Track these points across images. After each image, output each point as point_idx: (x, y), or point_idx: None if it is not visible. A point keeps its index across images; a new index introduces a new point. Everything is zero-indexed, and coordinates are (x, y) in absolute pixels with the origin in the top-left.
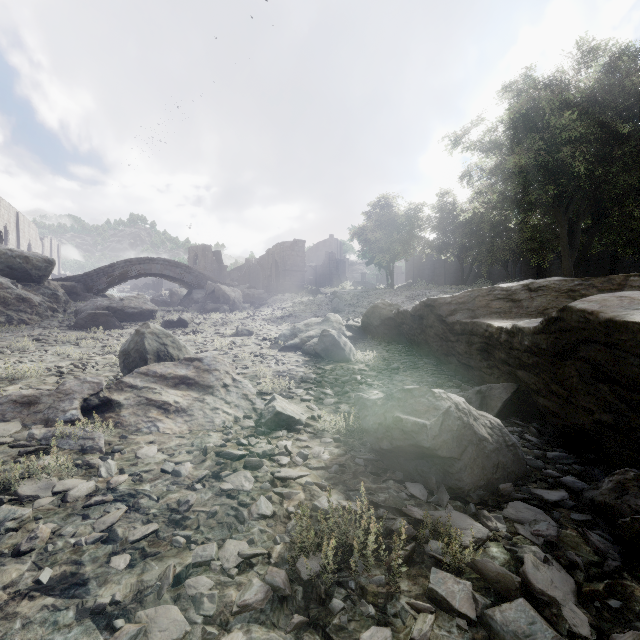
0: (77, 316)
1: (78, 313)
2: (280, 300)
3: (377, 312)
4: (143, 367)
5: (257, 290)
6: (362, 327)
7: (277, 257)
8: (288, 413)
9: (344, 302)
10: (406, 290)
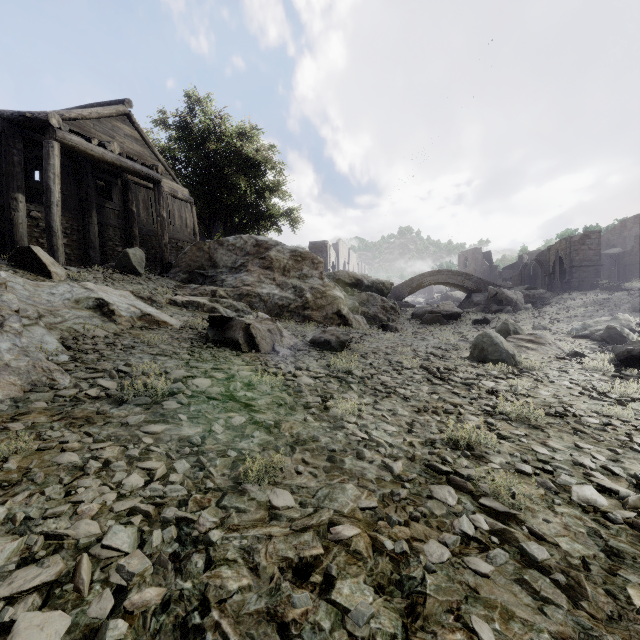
0: (413, 317)
1: (413, 315)
2: (566, 299)
3: None
4: (511, 336)
5: (537, 290)
6: None
7: (561, 254)
8: (581, 352)
9: None
10: None
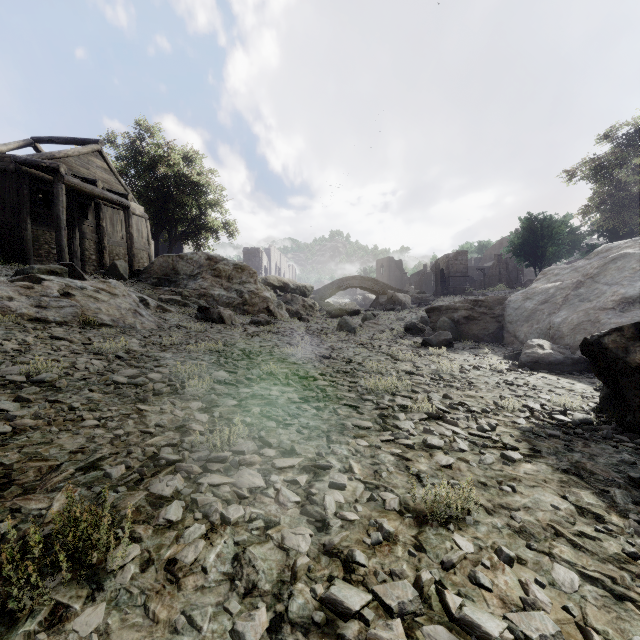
0: (327, 313)
1: (327, 312)
2: (441, 301)
3: None
4: (367, 321)
5: (424, 294)
6: None
7: (443, 266)
8: (394, 328)
9: None
10: None
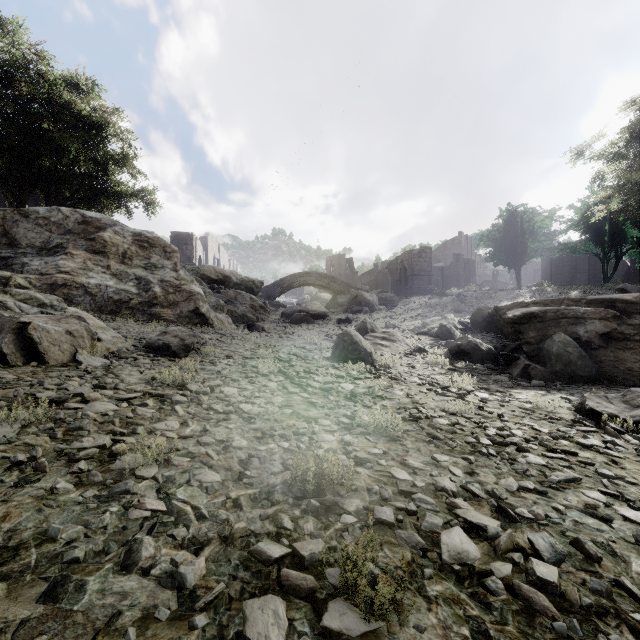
0: (283, 316)
1: (283, 314)
2: (409, 302)
3: (480, 313)
4: (368, 334)
5: (388, 294)
6: (471, 323)
7: (405, 264)
8: (423, 348)
9: (466, 304)
10: (529, 291)
